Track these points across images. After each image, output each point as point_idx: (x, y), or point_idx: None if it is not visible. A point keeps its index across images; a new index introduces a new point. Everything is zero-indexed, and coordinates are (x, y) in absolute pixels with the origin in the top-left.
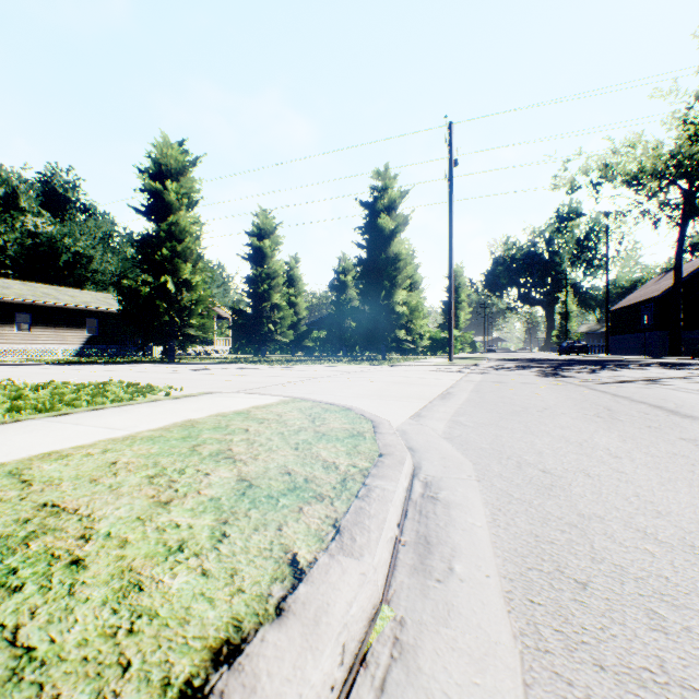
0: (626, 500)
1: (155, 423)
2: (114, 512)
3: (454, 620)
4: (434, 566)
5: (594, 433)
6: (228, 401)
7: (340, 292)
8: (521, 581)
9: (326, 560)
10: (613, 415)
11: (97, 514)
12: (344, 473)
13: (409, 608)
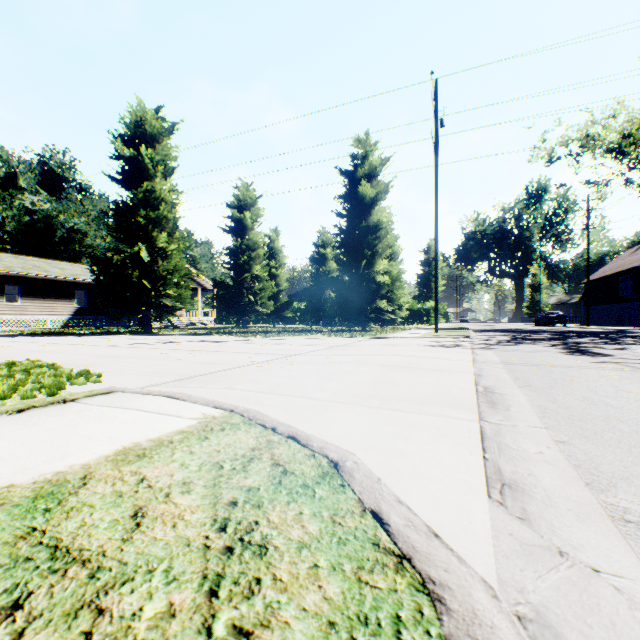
0: None
1: None
2: None
3: None
4: None
5: None
6: (97, 423)
7: (319, 264)
8: None
9: None
10: None
11: None
12: None
13: None
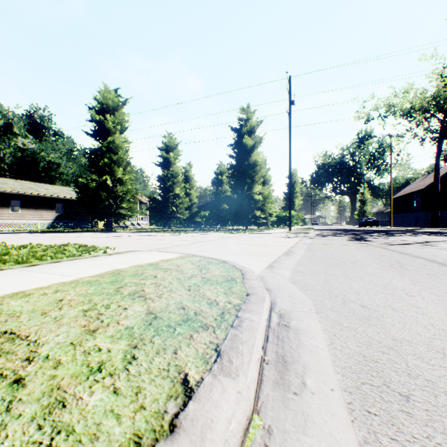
0: (425, 328)
1: (94, 271)
2: (54, 338)
3: (311, 429)
4: (291, 381)
5: (392, 278)
6: (144, 256)
7: (218, 186)
8: (358, 394)
9: (210, 380)
10: (402, 266)
11: (42, 340)
12: (222, 308)
13: (274, 418)
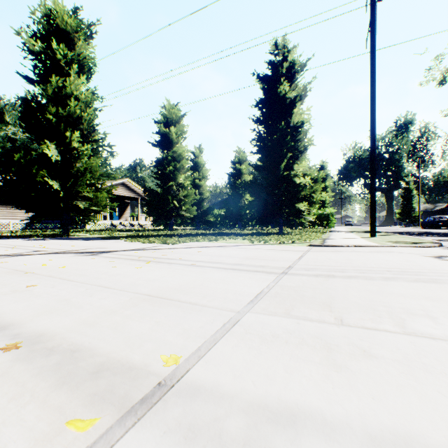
0: None
1: None
2: None
3: None
4: None
5: None
6: None
7: (236, 178)
8: None
9: None
10: None
11: None
12: None
13: None
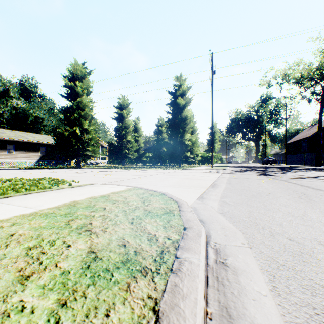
0: None
1: (54, 203)
2: None
3: None
4: None
5: (305, 209)
6: (99, 189)
7: (159, 135)
8: None
9: None
10: (309, 197)
11: None
12: (162, 245)
13: None
